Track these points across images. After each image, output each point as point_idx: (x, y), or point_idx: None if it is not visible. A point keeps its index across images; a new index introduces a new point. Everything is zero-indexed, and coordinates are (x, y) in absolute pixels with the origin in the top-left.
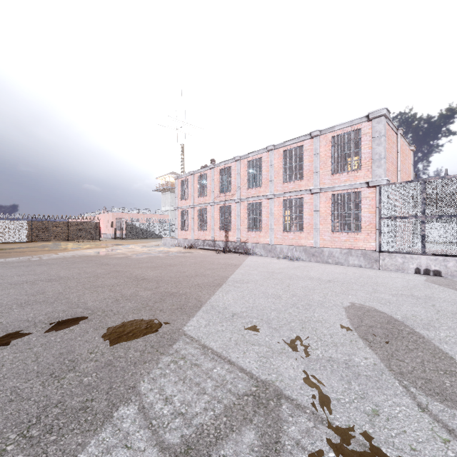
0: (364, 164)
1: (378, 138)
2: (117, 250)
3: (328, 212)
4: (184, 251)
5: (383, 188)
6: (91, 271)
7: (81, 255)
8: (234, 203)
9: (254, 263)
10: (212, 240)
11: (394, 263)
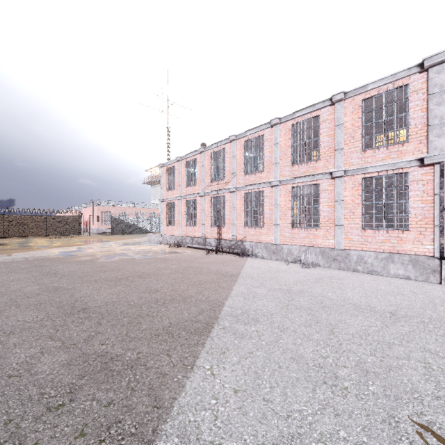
0: (414, 134)
1: (438, 94)
2: (89, 249)
3: (357, 202)
4: (168, 251)
5: None
6: (15, 290)
7: (36, 258)
8: (228, 193)
9: (257, 272)
10: (202, 238)
11: None
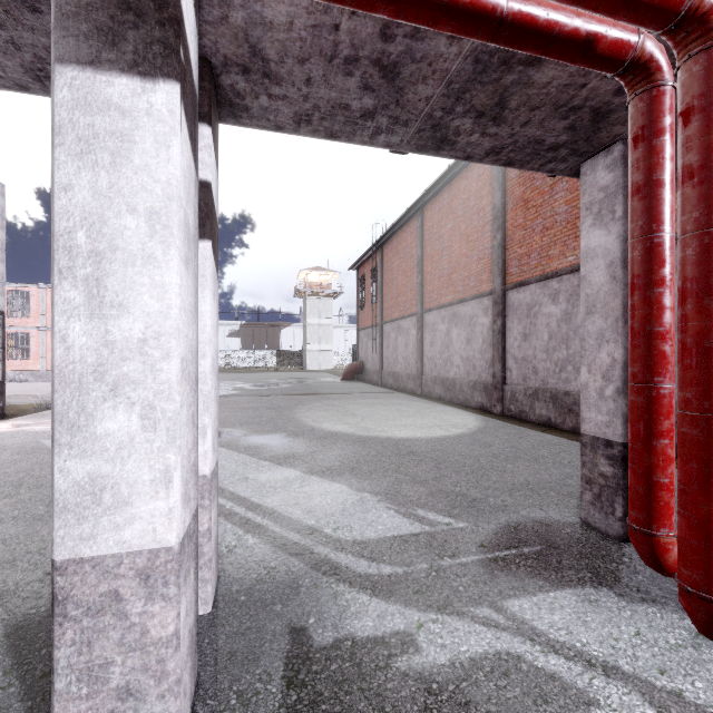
0: None
1: None
2: None
3: None
4: None
5: None
6: None
7: None
8: None
9: None
10: None
11: None
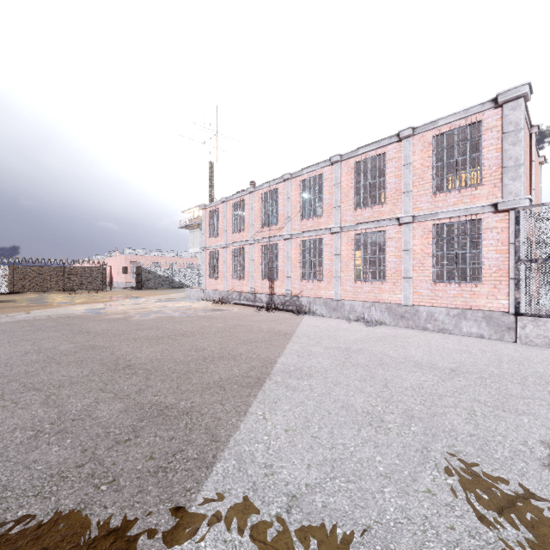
0: (488, 176)
1: (513, 133)
2: (119, 306)
3: (427, 252)
4: (212, 308)
5: (522, 213)
6: (49, 348)
7: (61, 316)
8: (282, 241)
9: (314, 331)
10: (251, 293)
11: (543, 334)
